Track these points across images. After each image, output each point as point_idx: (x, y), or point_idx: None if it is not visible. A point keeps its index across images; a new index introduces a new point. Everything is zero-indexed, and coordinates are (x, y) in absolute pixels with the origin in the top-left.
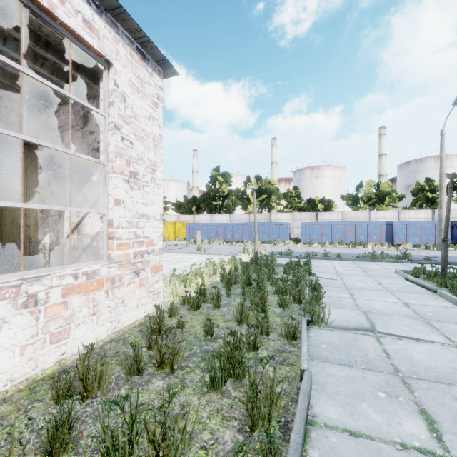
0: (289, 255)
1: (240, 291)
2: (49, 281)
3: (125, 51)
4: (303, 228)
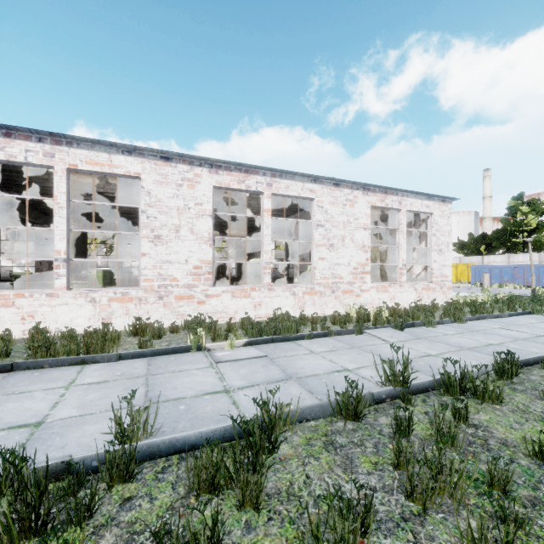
0: None
1: None
2: (418, 285)
3: (437, 205)
4: None
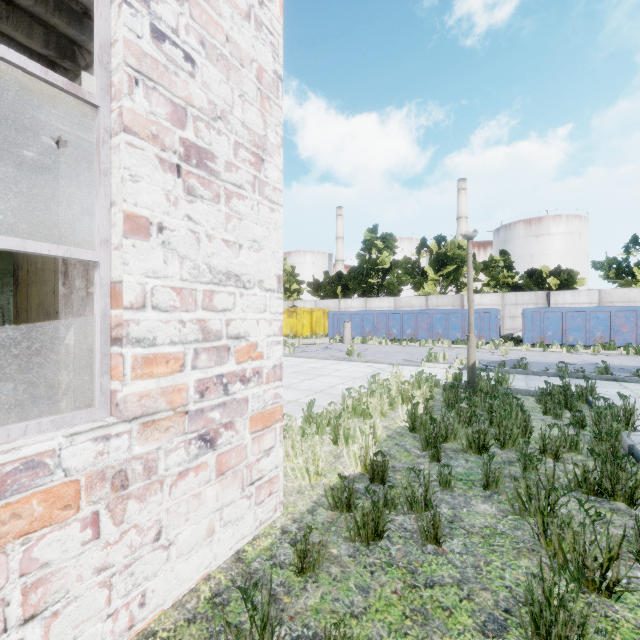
0: (523, 370)
1: (468, 468)
2: None
3: None
4: (528, 319)
